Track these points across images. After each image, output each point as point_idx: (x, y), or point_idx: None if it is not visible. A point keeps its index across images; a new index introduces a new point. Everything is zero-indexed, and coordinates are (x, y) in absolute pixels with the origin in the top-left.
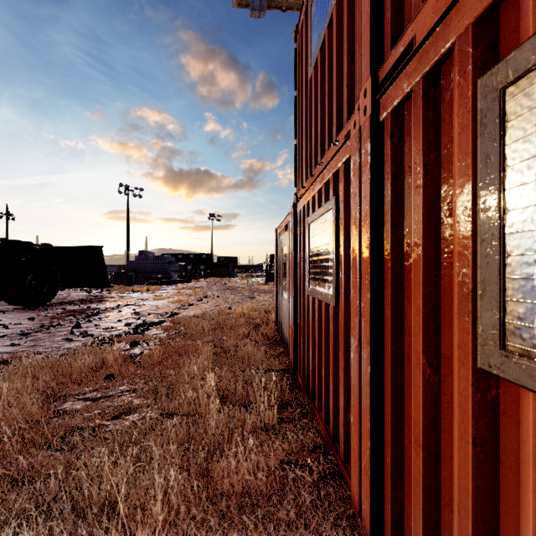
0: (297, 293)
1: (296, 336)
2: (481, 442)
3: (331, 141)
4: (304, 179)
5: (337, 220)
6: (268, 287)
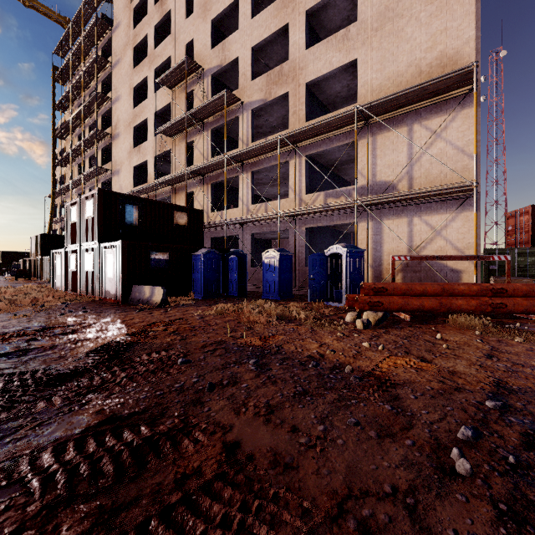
0: (66, 271)
1: (65, 282)
2: (86, 276)
3: (75, 243)
4: (68, 244)
5: (76, 257)
6: (20, 282)
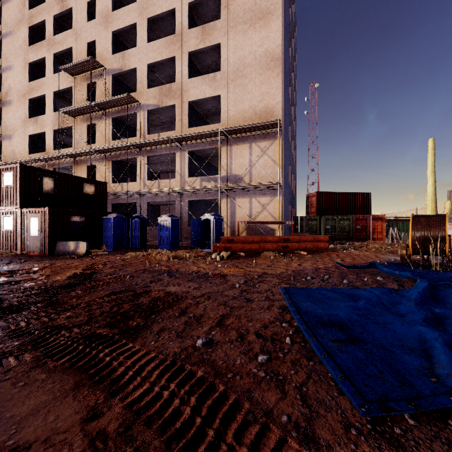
0: None
1: None
2: (3, 235)
3: None
4: None
5: None
6: None
